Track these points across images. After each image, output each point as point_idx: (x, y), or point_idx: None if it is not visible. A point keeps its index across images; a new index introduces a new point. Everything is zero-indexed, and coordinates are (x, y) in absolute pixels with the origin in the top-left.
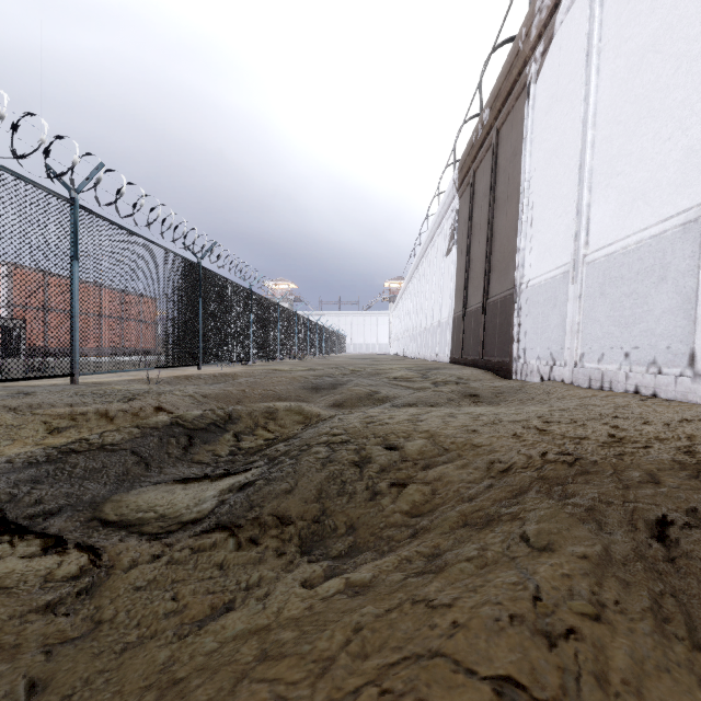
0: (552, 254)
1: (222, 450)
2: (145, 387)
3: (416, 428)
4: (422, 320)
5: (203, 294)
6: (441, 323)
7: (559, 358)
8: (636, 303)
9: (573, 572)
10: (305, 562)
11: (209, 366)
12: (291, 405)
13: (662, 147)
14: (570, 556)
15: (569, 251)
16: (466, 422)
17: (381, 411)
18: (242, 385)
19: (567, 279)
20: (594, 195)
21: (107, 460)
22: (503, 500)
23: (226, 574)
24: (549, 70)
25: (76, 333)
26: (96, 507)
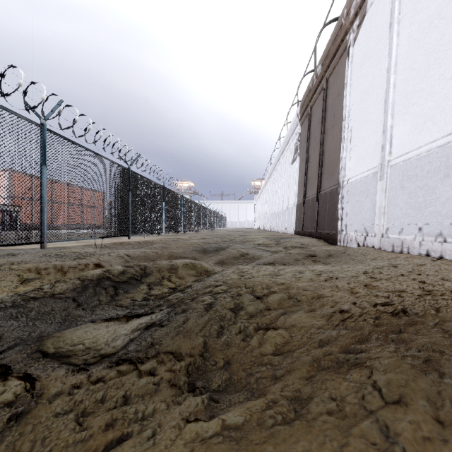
0: (365, 161)
1: (138, 296)
2: (92, 250)
3: (276, 283)
4: (276, 206)
5: (131, 188)
6: (289, 208)
7: (370, 231)
8: (427, 193)
9: (432, 433)
10: (190, 394)
11: (137, 236)
12: (188, 264)
13: (445, 84)
14: (424, 413)
15: (377, 158)
16: (311, 278)
17: (250, 268)
18: (157, 248)
19: (376, 177)
20: (395, 119)
21: (55, 304)
22: (348, 345)
23: (128, 403)
24: (362, 37)
25: (44, 214)
26: (42, 341)
